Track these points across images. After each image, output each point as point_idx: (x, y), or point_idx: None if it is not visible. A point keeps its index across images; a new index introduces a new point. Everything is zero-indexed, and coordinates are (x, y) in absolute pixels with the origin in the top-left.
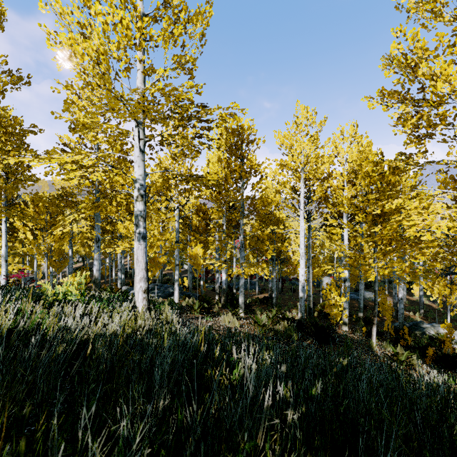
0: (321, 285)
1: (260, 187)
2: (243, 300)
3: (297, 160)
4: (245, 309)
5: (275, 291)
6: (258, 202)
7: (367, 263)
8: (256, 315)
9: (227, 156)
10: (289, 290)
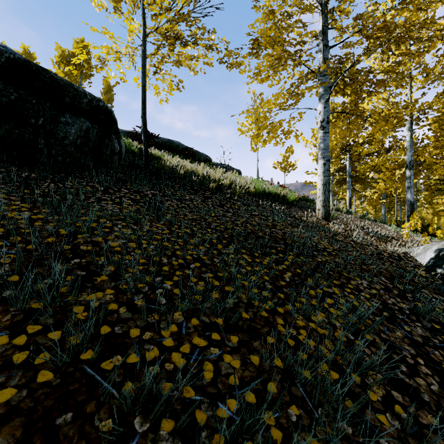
0: None
1: None
2: None
3: None
4: None
5: None
6: None
7: None
8: None
9: None
10: None
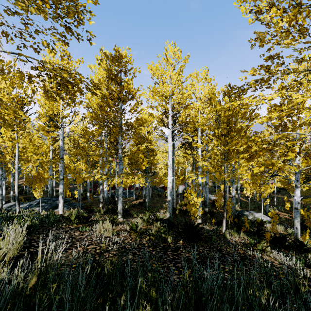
0: (177, 191)
1: (136, 110)
2: (122, 207)
3: (167, 87)
4: (123, 214)
5: (147, 197)
6: (135, 121)
7: (219, 170)
8: (133, 218)
9: (107, 83)
10: (157, 196)
